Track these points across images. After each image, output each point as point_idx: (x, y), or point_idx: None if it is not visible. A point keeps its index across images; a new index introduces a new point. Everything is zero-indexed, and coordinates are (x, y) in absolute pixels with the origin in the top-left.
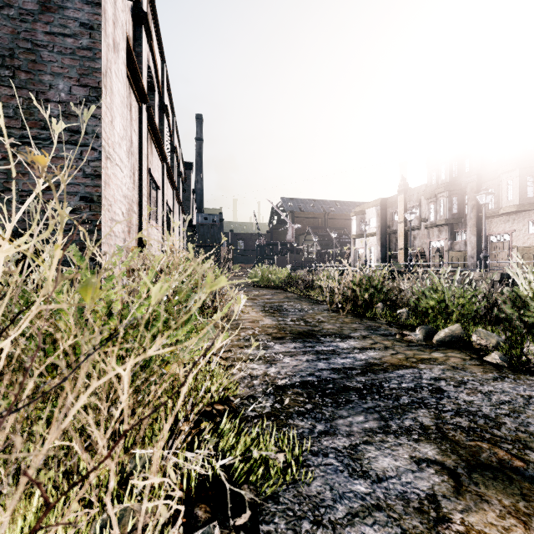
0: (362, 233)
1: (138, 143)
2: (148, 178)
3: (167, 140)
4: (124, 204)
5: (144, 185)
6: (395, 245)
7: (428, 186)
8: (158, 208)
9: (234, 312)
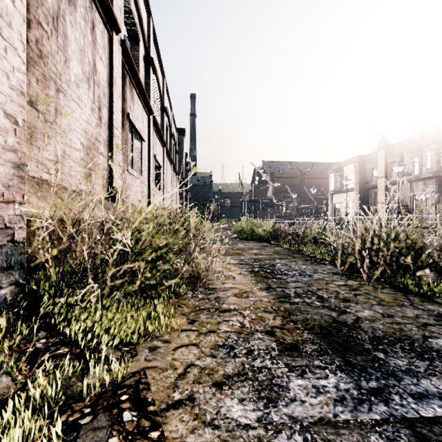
0: (340, 189)
1: (107, 76)
2: (127, 124)
3: (156, 98)
4: (19, 103)
5: (117, 126)
6: (375, 200)
7: (411, 140)
8: (142, 159)
9: (215, 274)
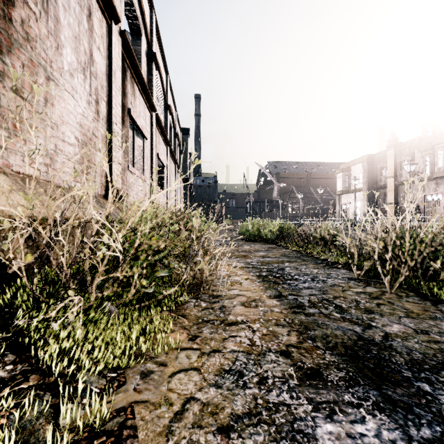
0: (347, 189)
1: (106, 68)
2: (128, 120)
3: (159, 96)
4: None
5: (116, 122)
6: (384, 200)
7: (422, 138)
8: (144, 158)
9: (220, 279)
